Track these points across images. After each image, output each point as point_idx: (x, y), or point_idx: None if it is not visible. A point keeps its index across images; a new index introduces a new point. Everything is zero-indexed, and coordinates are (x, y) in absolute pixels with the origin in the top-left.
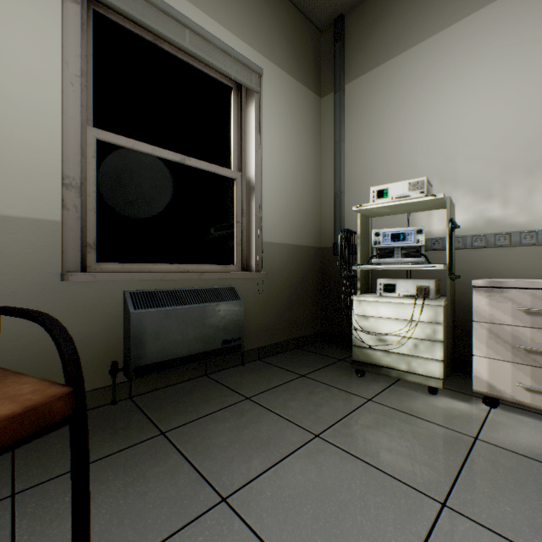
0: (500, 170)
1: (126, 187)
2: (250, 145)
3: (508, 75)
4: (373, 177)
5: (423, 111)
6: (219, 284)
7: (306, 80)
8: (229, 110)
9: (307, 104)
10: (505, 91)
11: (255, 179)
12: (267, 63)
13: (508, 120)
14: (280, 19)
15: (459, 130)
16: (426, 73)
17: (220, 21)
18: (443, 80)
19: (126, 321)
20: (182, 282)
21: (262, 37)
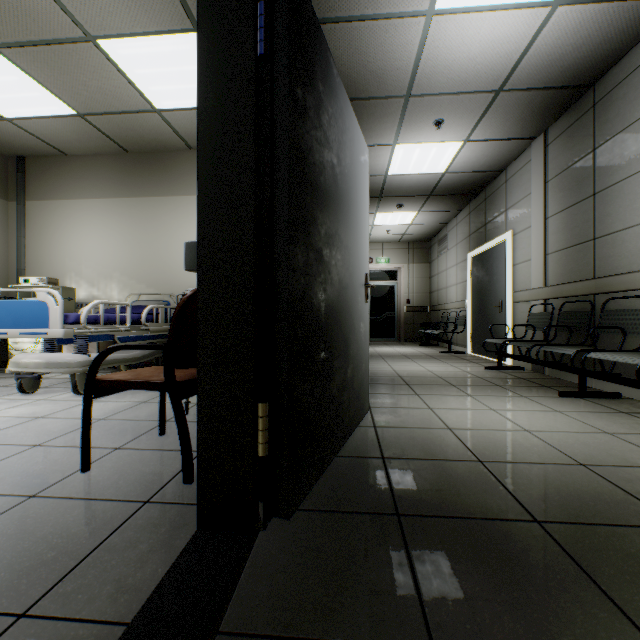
0: (98, 275)
1: None
2: None
3: (100, 234)
4: (44, 264)
5: (69, 236)
6: None
7: None
8: None
9: None
10: (99, 241)
11: None
12: None
13: (100, 254)
14: None
15: (84, 252)
16: (70, 217)
17: None
18: (77, 224)
19: None
20: None
21: None
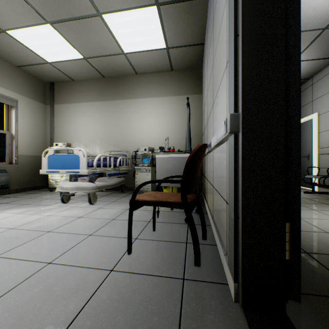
0: (89, 141)
1: None
2: (13, 123)
3: (90, 120)
4: (63, 136)
5: (75, 122)
6: None
7: (39, 100)
8: (3, 110)
9: (40, 108)
10: (90, 124)
11: (15, 134)
12: (20, 96)
13: (90, 130)
14: (27, 81)
15: (82, 129)
16: (75, 112)
17: None
18: (79, 115)
19: None
20: None
21: (18, 88)
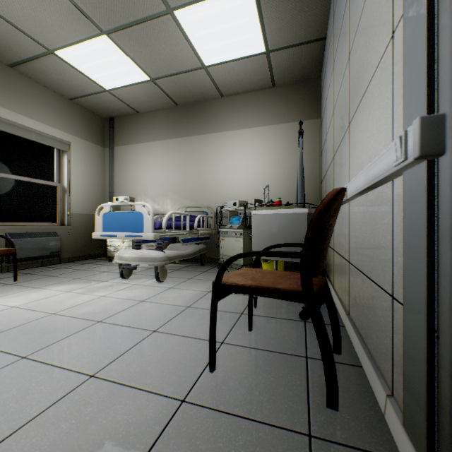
0: (158, 194)
1: (4, 192)
2: (65, 172)
3: (159, 166)
4: (125, 188)
5: (140, 168)
6: (49, 231)
7: (96, 141)
8: (54, 156)
9: (97, 152)
10: (159, 170)
11: (67, 187)
12: (74, 138)
13: (159, 179)
14: (81, 117)
15: (149, 179)
16: (141, 155)
17: (49, 124)
18: (145, 160)
19: (8, 243)
20: (31, 229)
21: (71, 127)
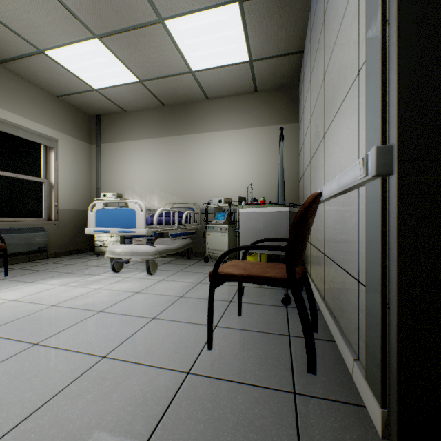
0: (145, 191)
1: None
2: (52, 168)
3: (146, 163)
4: (112, 184)
5: (127, 165)
6: (36, 226)
7: (83, 138)
8: (41, 152)
9: (84, 148)
10: (146, 168)
11: (54, 183)
12: (61, 134)
13: (146, 176)
14: (68, 114)
15: (136, 175)
16: (128, 152)
17: (37, 121)
18: (132, 157)
19: None
20: (18, 225)
21: (58, 124)
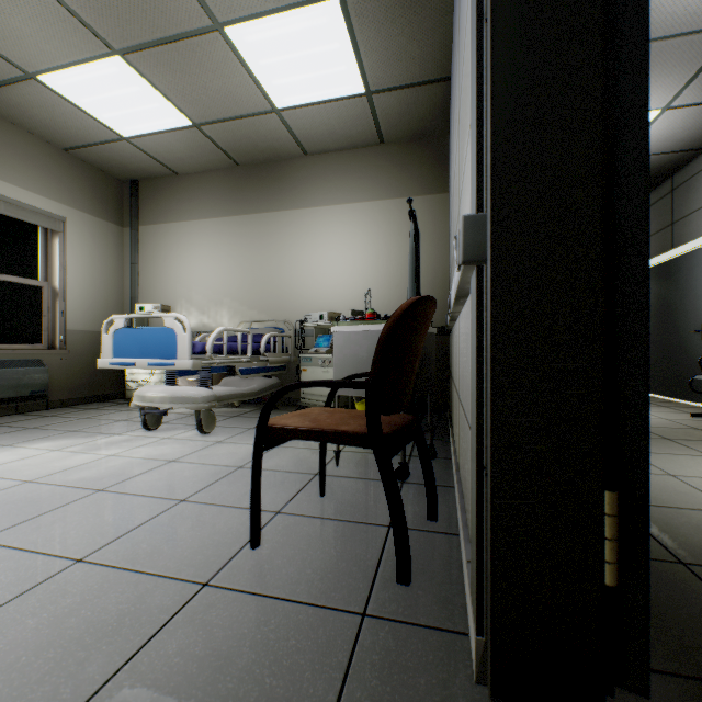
0: (208, 301)
1: None
2: (56, 265)
3: (210, 257)
4: (156, 291)
5: (179, 260)
6: (29, 357)
7: (108, 217)
8: (38, 239)
9: (110, 233)
10: (209, 264)
11: (60, 288)
12: (71, 210)
13: (210, 278)
14: (84, 179)
15: (194, 277)
16: (181, 240)
17: (30, 189)
18: (188, 247)
19: None
20: None
21: (67, 193)
